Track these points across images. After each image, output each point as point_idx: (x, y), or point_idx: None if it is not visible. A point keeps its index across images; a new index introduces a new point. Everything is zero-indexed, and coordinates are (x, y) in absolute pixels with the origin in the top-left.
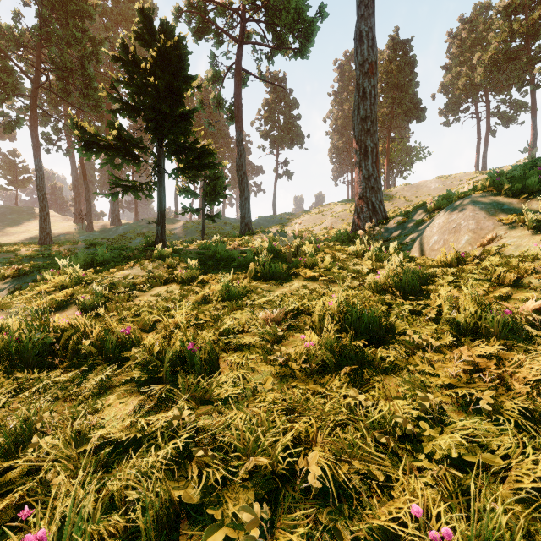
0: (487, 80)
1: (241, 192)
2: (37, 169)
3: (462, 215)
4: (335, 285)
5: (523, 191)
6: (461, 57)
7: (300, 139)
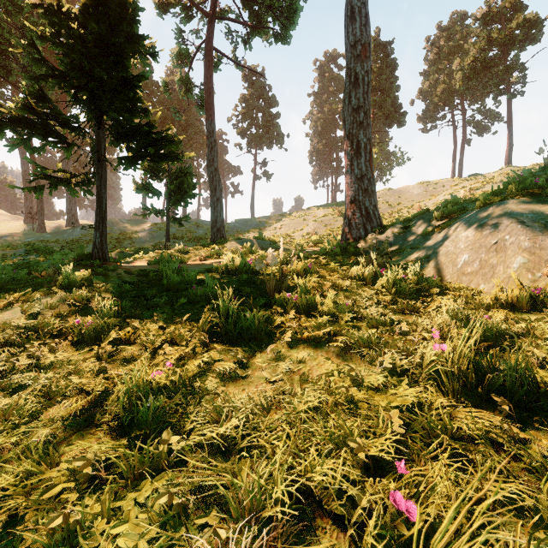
0: (465, 88)
1: (212, 191)
2: None
3: (505, 228)
4: (356, 357)
5: None
6: (439, 64)
7: (279, 138)
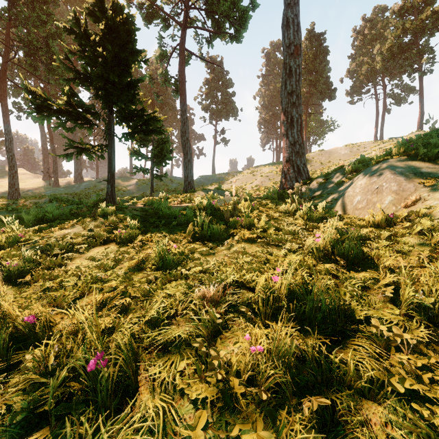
0: (384, 68)
1: (184, 155)
2: (6, 133)
3: (384, 178)
4: (273, 247)
5: (437, 156)
6: (363, 49)
7: (235, 112)
